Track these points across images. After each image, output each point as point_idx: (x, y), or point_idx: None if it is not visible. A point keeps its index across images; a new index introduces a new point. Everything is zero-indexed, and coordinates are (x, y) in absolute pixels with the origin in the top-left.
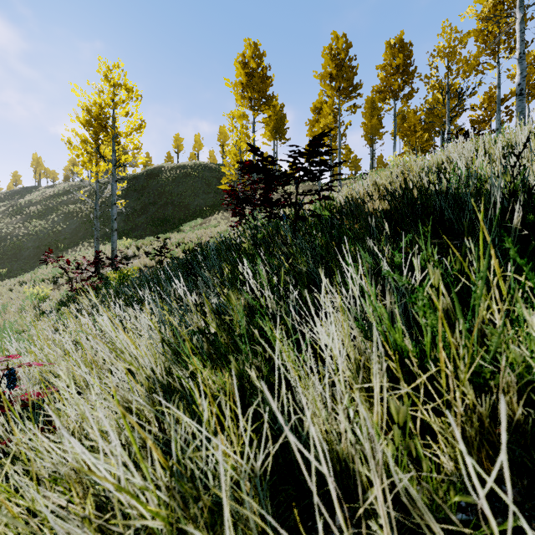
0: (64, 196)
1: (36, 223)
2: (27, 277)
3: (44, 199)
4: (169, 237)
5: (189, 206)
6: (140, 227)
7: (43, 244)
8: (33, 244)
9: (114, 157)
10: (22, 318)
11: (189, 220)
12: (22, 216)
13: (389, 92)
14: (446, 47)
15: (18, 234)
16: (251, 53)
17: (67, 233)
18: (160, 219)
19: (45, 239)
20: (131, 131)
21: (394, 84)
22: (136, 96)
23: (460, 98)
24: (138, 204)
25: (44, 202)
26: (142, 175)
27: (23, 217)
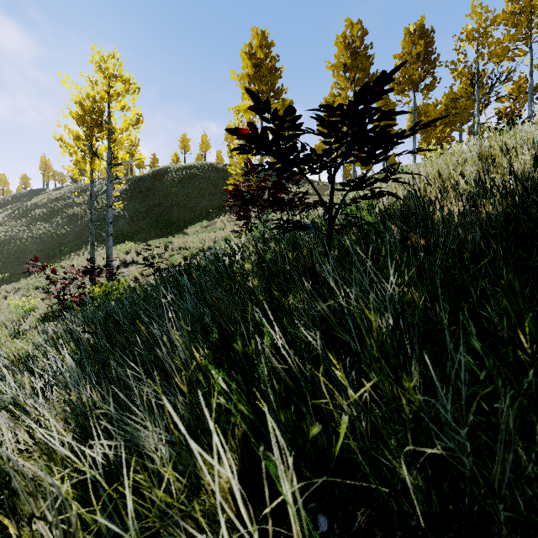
0: (70, 199)
1: (40, 226)
2: (22, 284)
3: (50, 201)
4: (170, 242)
5: (195, 207)
6: (145, 230)
7: (46, 247)
8: (36, 247)
9: (110, 155)
10: None
11: (194, 222)
12: (27, 219)
13: (408, 83)
14: (476, 29)
15: (22, 237)
16: (258, 43)
17: (71, 236)
18: (165, 221)
19: (49, 242)
20: (127, 127)
21: (413, 75)
22: (134, 89)
23: (492, 85)
24: (143, 206)
25: (50, 205)
26: (147, 177)
27: (28, 220)
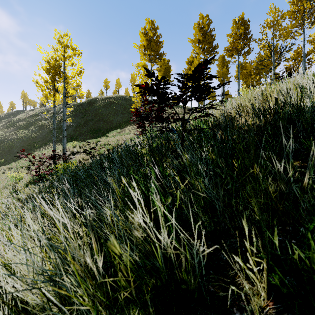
0: (39, 116)
1: (22, 132)
2: (13, 165)
3: (27, 117)
4: (99, 141)
5: (112, 121)
6: (83, 134)
7: (25, 144)
8: (20, 144)
9: (65, 91)
10: (2, 194)
11: (112, 130)
12: (14, 128)
13: (234, 50)
14: (272, 21)
15: (11, 138)
16: (149, 27)
17: (40, 138)
18: (95, 129)
19: (27, 141)
20: (75, 75)
21: (238, 46)
22: (78, 53)
23: (281, 53)
24: (82, 120)
25: (27, 119)
26: (85, 103)
27: (15, 128)
